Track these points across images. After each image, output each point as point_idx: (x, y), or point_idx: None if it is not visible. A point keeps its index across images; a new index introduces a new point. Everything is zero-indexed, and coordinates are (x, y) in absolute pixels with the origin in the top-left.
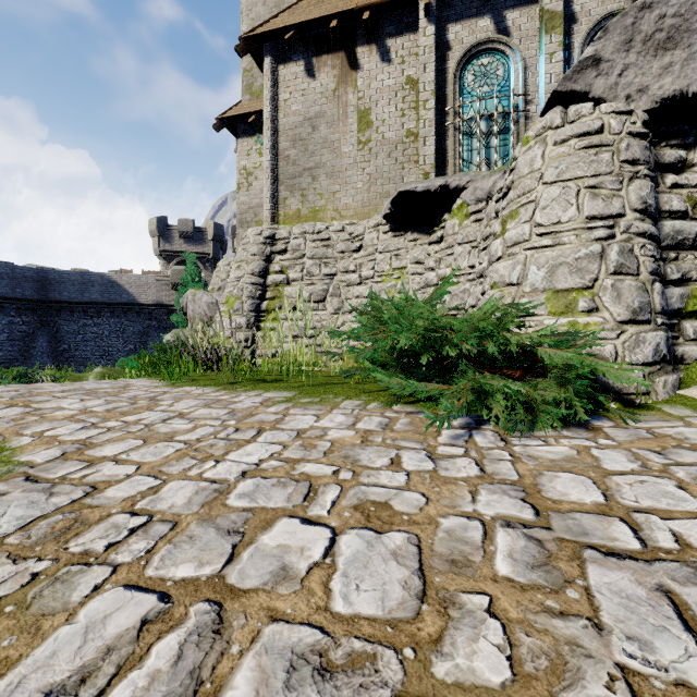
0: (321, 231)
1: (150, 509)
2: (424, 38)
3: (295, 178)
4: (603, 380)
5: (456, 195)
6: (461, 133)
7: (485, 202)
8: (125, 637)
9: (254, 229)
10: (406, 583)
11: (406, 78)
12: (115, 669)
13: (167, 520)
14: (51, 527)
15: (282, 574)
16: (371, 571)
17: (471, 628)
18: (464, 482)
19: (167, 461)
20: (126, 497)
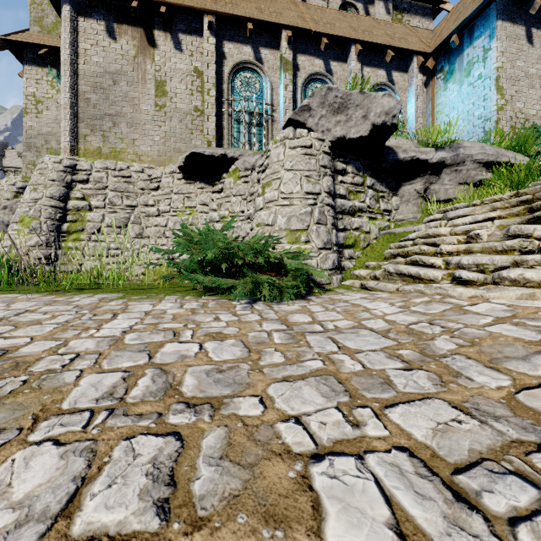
0: (123, 169)
1: (72, 351)
2: (207, 44)
3: (96, 119)
4: (312, 278)
5: (232, 162)
6: (233, 119)
7: (250, 171)
8: (119, 383)
9: (52, 156)
10: (242, 350)
11: (194, 68)
12: (125, 389)
13: (91, 353)
14: (0, 367)
15: (183, 357)
16: (225, 350)
17: (270, 355)
18: (255, 322)
19: (53, 333)
20: (43, 350)
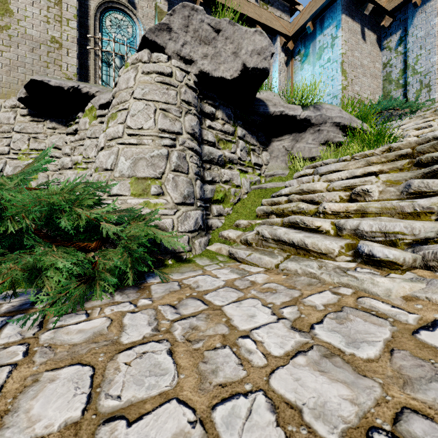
0: None
1: None
2: None
3: None
4: (165, 244)
5: (88, 99)
6: (100, 59)
7: (108, 109)
8: None
9: None
10: None
11: None
12: None
13: None
14: None
15: None
16: None
17: None
18: None
19: None
20: None
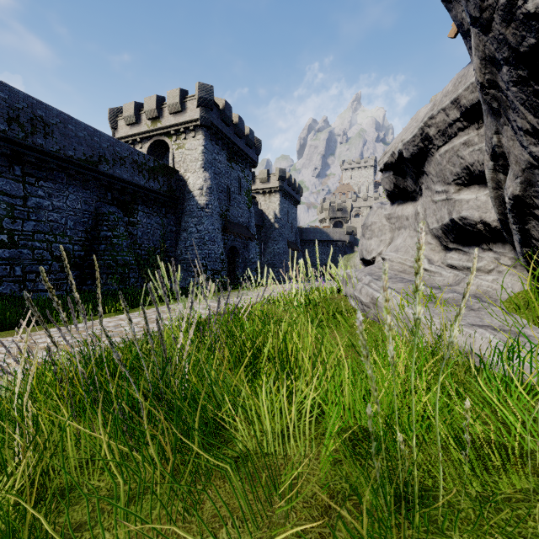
0: None
1: None
2: None
3: None
4: None
5: None
6: None
7: None
8: None
9: None
10: None
11: None
12: None
13: None
14: None
15: None
16: None
17: None
18: None
19: None
20: None
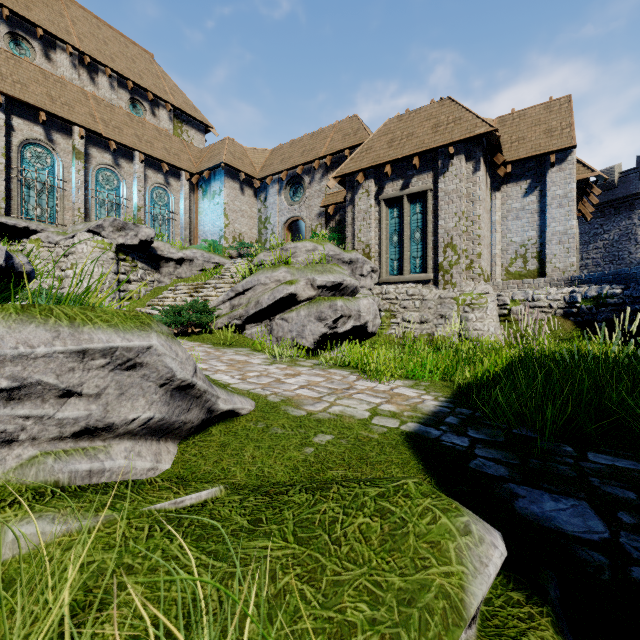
0: None
1: None
2: None
3: None
4: None
5: (34, 233)
6: (24, 186)
7: (54, 244)
8: None
9: None
10: None
11: None
12: None
13: None
14: None
15: None
16: None
17: None
18: None
19: None
20: None
